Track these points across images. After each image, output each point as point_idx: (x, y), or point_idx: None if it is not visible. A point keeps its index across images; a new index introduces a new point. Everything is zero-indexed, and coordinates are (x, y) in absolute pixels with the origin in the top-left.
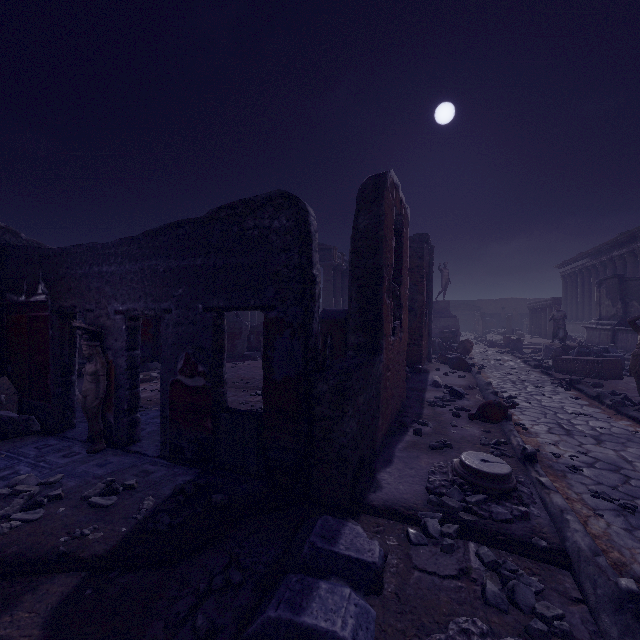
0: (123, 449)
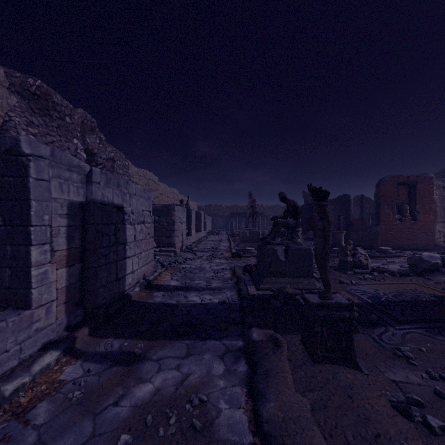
0: None
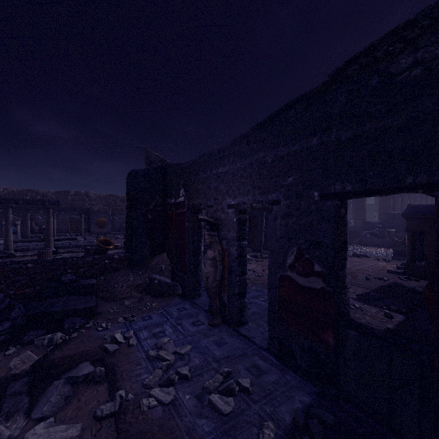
0: (234, 329)
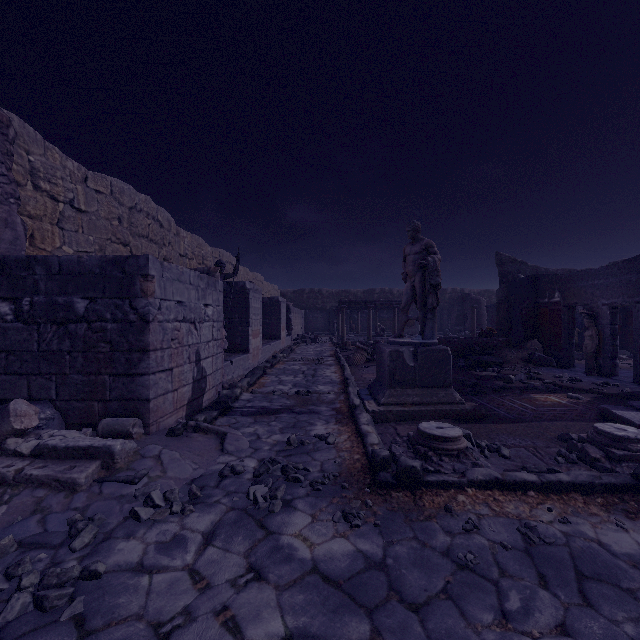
0: (607, 377)
